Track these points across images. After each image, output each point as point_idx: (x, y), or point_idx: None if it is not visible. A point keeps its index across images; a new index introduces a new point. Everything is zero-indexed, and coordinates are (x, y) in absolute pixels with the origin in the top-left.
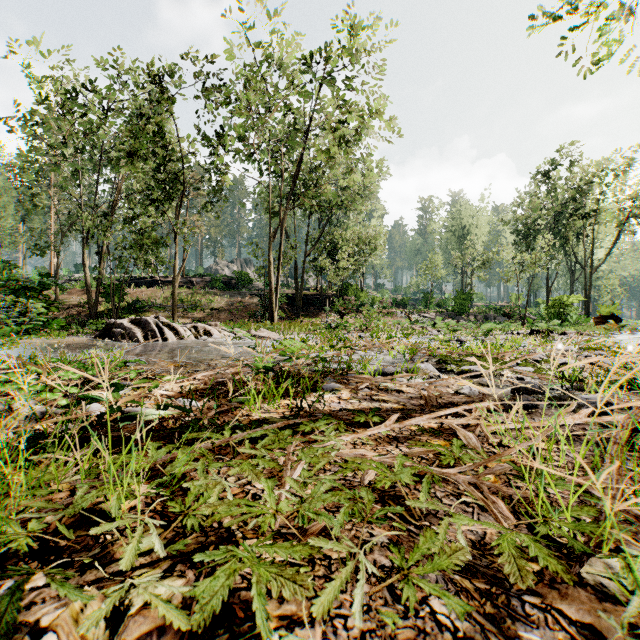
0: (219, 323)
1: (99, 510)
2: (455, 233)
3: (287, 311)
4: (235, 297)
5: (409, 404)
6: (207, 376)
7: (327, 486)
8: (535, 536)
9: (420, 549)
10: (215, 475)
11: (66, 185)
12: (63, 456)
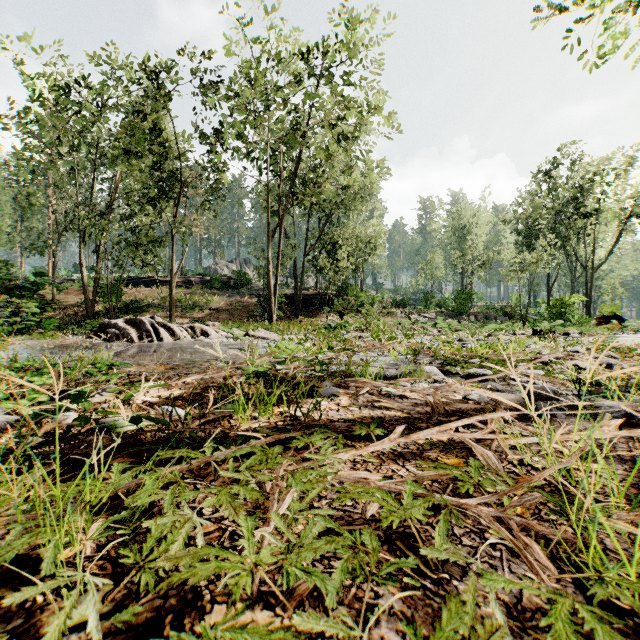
0: (217, 323)
1: (36, 558)
2: (455, 233)
3: (286, 311)
4: (234, 297)
5: (414, 412)
6: (197, 380)
7: (321, 526)
8: (586, 596)
9: (444, 630)
10: (186, 508)
11: (62, 183)
12: (5, 483)
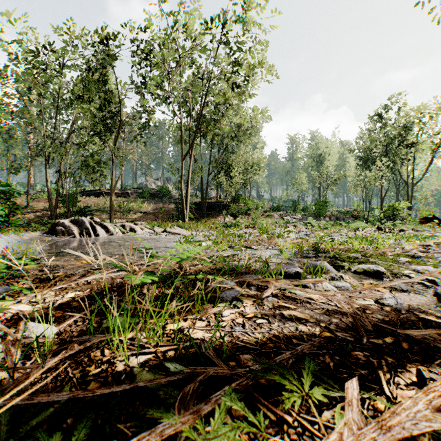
0: (143, 222)
1: None
2: (314, 159)
3: (195, 214)
4: (158, 204)
5: (334, 327)
6: (96, 279)
7: None
8: None
9: None
10: None
11: (32, 121)
12: None
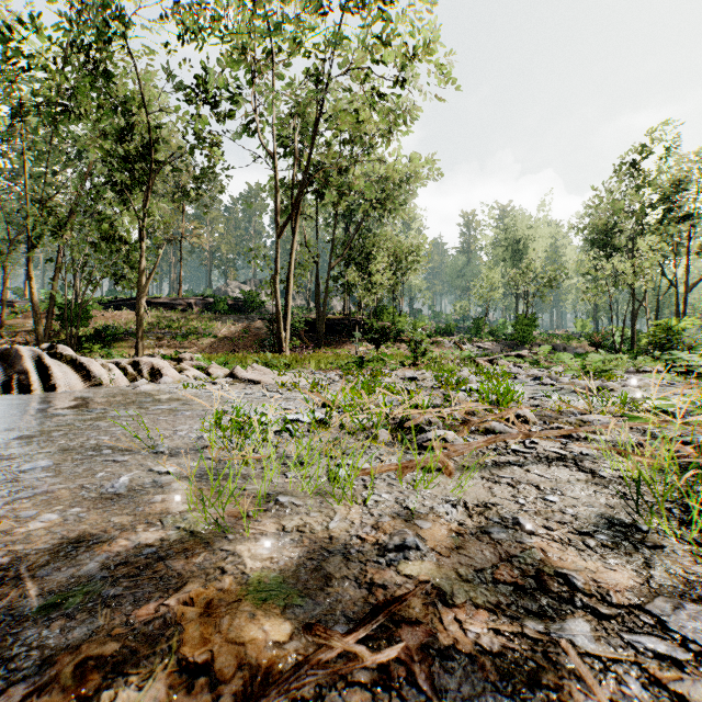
0: (194, 356)
1: None
2: (508, 248)
3: (306, 340)
4: (241, 322)
5: None
6: None
7: None
8: None
9: None
10: None
11: None
12: None
